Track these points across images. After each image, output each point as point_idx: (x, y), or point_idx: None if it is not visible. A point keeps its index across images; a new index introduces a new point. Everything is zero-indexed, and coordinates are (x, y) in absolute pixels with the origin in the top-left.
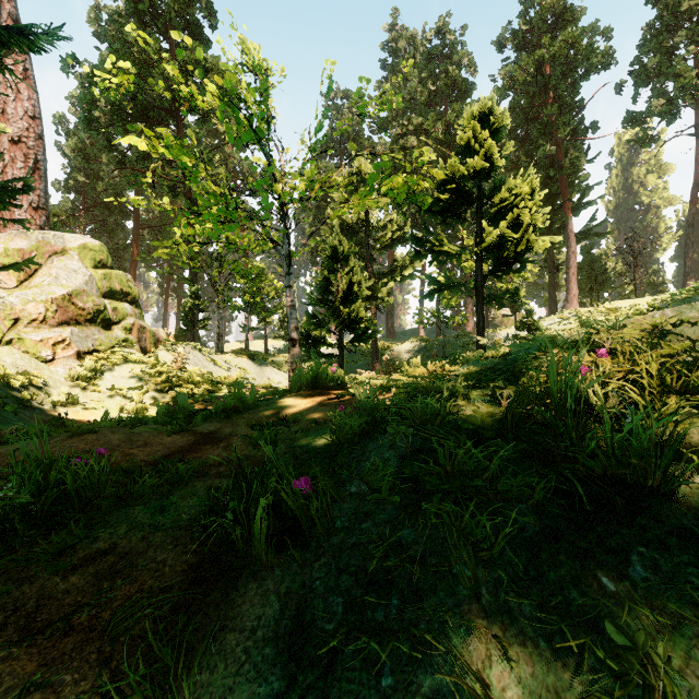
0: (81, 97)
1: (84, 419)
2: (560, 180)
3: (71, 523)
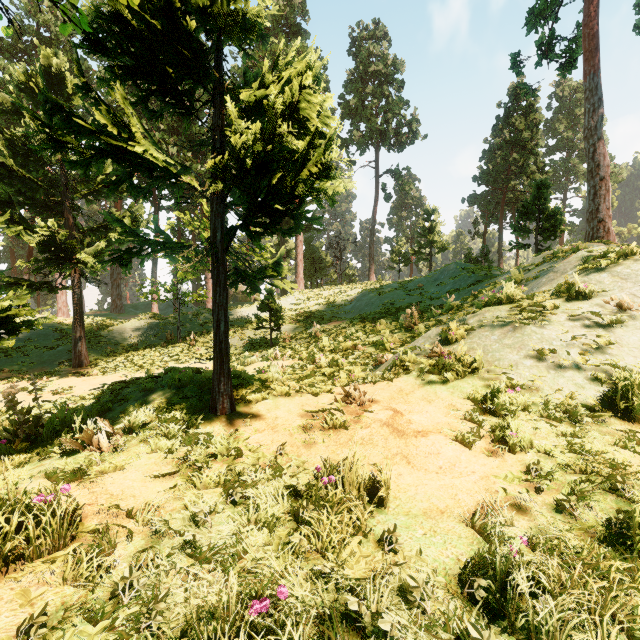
0: None
1: None
2: None
3: None
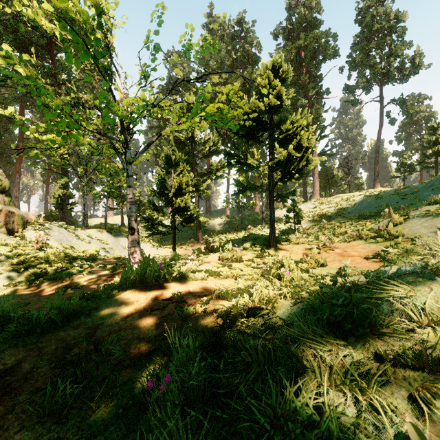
0: None
1: None
2: None
3: None
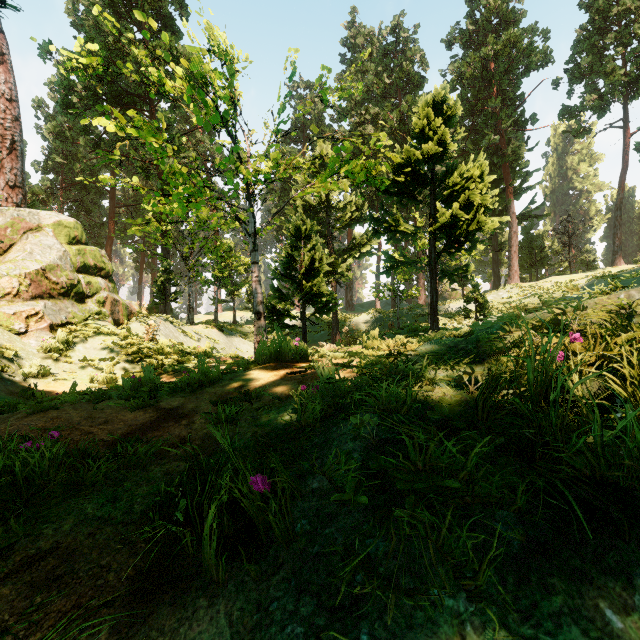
0: (58, 83)
1: (55, 390)
2: (503, 167)
3: (12, 519)
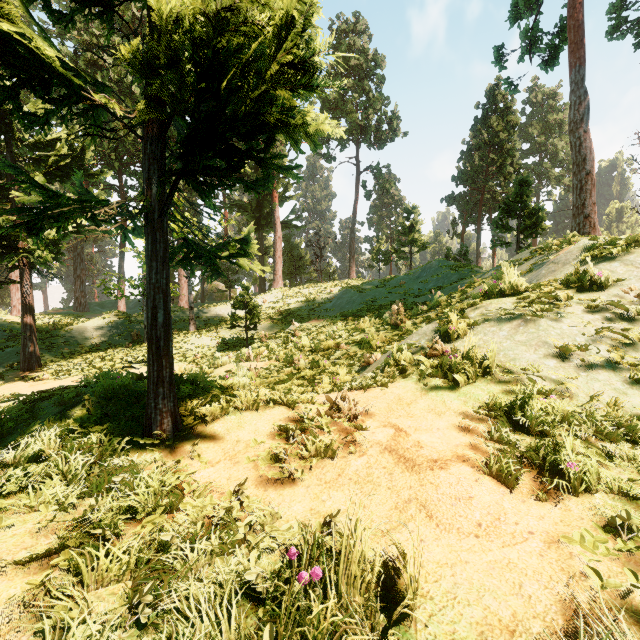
0: None
1: None
2: None
3: None
